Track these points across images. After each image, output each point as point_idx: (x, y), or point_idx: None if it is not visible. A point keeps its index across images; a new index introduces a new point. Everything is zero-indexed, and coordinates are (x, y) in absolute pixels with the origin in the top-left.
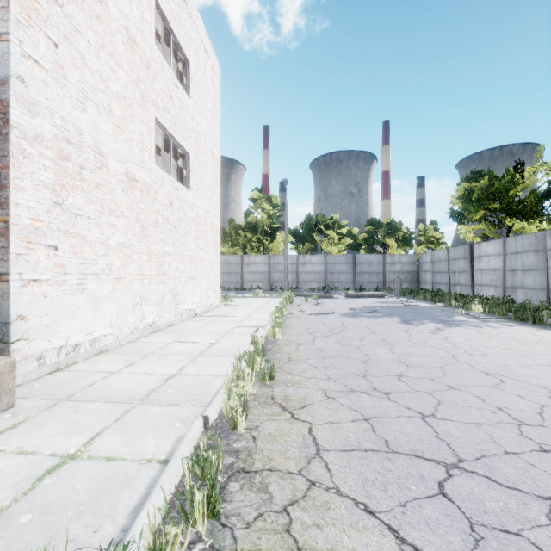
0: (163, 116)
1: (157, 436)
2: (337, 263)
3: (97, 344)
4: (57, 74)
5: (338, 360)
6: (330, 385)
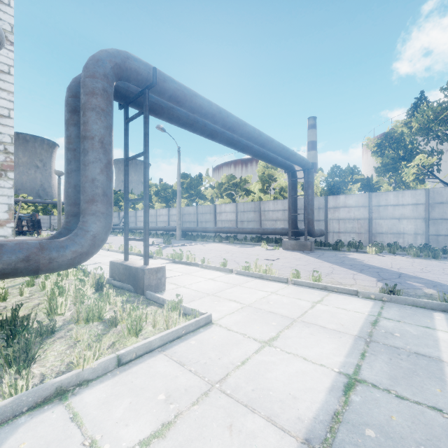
0: None
1: None
2: None
3: None
4: None
5: None
6: None
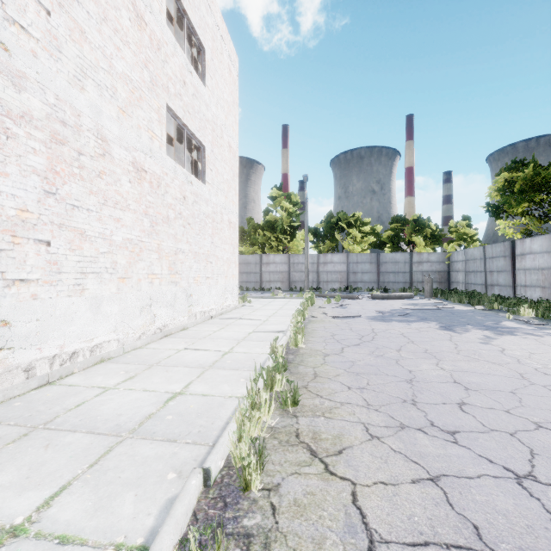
0: (175, 103)
1: (138, 496)
2: (359, 262)
3: (99, 351)
4: (49, 45)
5: (376, 378)
6: (371, 415)
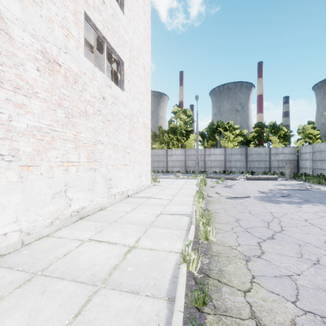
0: (94, 15)
1: None
2: (233, 154)
3: None
4: None
5: None
6: None
